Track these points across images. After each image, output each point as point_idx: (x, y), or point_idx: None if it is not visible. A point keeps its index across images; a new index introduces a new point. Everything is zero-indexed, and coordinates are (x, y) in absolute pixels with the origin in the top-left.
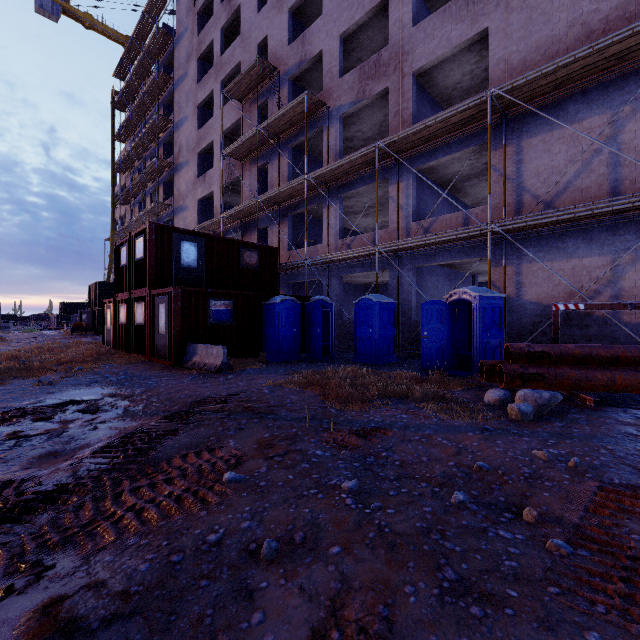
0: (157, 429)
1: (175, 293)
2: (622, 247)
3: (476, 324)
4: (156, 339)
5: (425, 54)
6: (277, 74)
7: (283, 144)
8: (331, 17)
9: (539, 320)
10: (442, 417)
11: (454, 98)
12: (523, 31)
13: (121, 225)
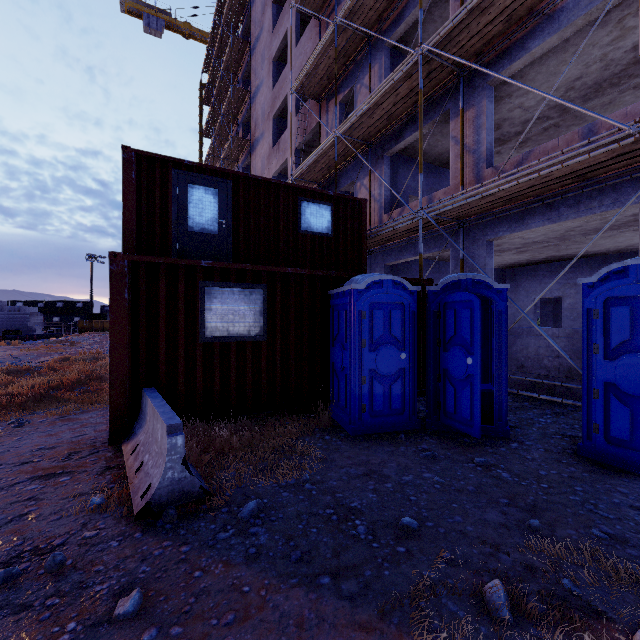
0: None
1: (113, 269)
2: None
3: None
4: None
5: None
6: None
7: (376, 46)
8: None
9: None
10: None
11: None
12: None
13: None
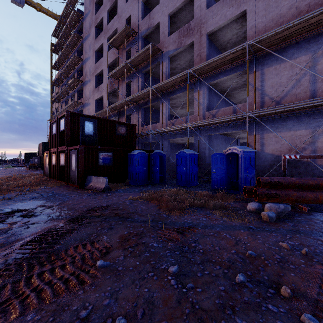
0: (62, 229)
1: (80, 149)
2: (317, 125)
3: (241, 166)
4: (70, 173)
5: (213, 23)
6: (136, 34)
7: (139, 71)
8: (164, 4)
9: (273, 163)
10: (225, 220)
11: (228, 47)
12: (264, 11)
13: (56, 113)
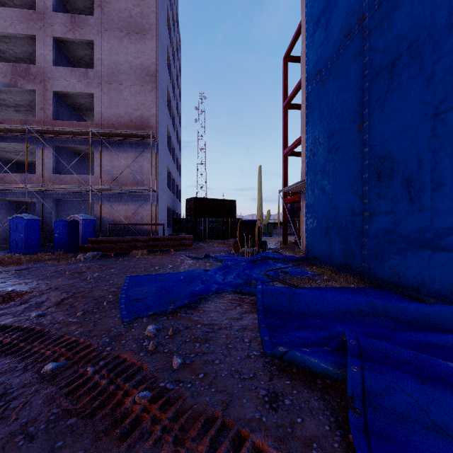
0: None
1: None
2: (141, 202)
3: (81, 230)
4: None
5: (61, 86)
6: None
7: None
8: None
9: (115, 228)
10: (55, 263)
11: (82, 108)
12: (109, 105)
13: None
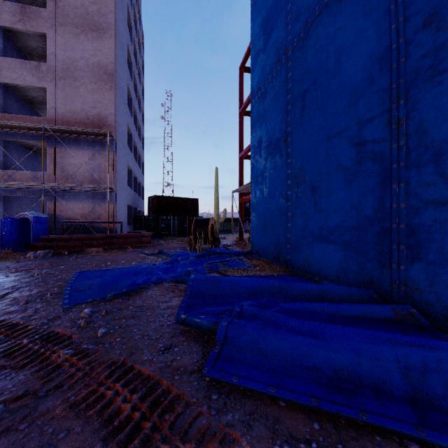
0: None
1: None
2: (98, 200)
3: (32, 228)
4: None
5: (9, 77)
6: None
7: None
8: None
9: (70, 226)
10: (1, 262)
11: (34, 101)
12: (63, 101)
13: None
